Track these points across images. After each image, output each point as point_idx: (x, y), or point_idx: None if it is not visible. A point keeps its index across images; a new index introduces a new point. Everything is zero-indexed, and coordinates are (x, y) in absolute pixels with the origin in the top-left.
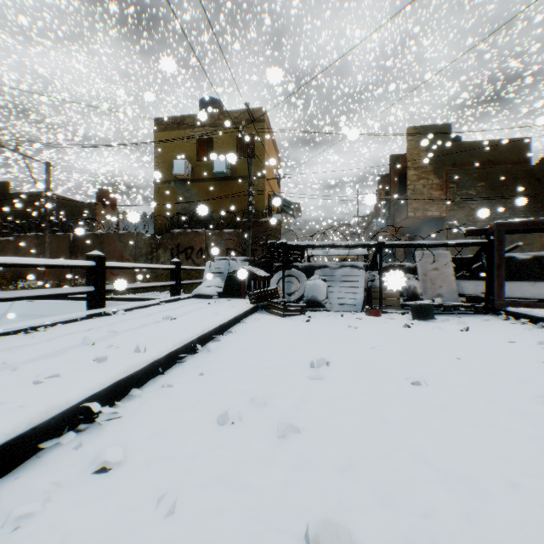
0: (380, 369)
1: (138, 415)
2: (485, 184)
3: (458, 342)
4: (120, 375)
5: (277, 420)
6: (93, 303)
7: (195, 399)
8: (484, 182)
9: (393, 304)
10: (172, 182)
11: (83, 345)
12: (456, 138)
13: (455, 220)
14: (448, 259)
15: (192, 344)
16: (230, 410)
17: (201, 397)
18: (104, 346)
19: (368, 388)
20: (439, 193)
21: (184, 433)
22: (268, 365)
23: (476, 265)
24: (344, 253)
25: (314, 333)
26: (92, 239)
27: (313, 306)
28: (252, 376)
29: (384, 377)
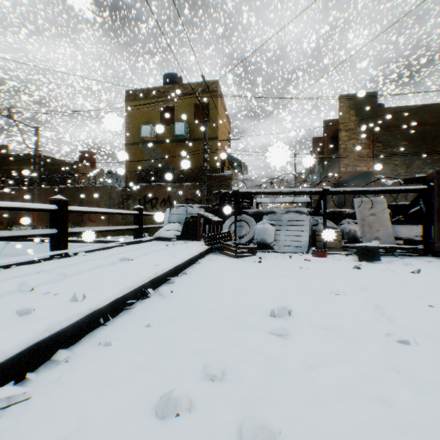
0: (349, 319)
1: (52, 395)
2: (407, 143)
3: (417, 285)
4: (38, 336)
5: (239, 408)
6: (55, 245)
7: (133, 367)
8: (406, 141)
9: (336, 246)
10: (140, 143)
11: (20, 291)
12: (380, 105)
13: (380, 174)
14: (384, 206)
15: (143, 288)
16: (176, 388)
17: (141, 363)
18: (42, 292)
19: (347, 349)
20: (367, 151)
21: (104, 439)
22: (223, 314)
23: (411, 211)
24: (289, 201)
25: (268, 275)
26: (73, 191)
27: (262, 248)
28: (206, 328)
29: (359, 332)
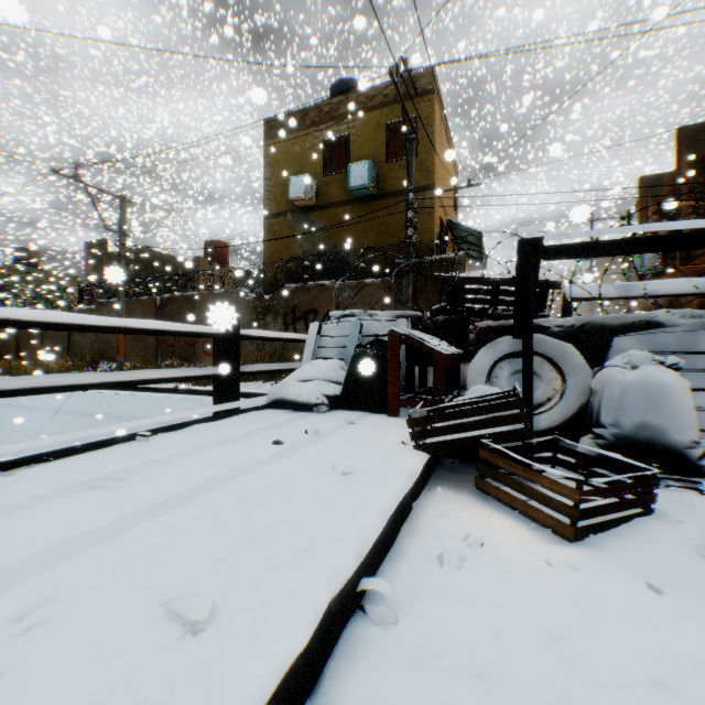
0: None
1: None
2: None
3: None
4: None
5: None
6: None
7: None
8: None
9: None
10: (289, 213)
11: None
12: None
13: None
14: None
15: None
16: None
17: None
18: None
19: None
20: None
21: None
22: None
23: None
24: (693, 288)
25: None
26: (181, 303)
27: (644, 462)
28: None
29: None
